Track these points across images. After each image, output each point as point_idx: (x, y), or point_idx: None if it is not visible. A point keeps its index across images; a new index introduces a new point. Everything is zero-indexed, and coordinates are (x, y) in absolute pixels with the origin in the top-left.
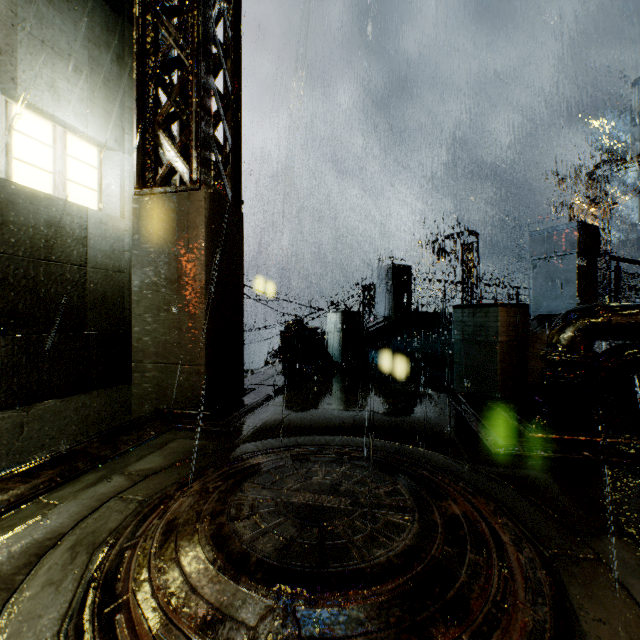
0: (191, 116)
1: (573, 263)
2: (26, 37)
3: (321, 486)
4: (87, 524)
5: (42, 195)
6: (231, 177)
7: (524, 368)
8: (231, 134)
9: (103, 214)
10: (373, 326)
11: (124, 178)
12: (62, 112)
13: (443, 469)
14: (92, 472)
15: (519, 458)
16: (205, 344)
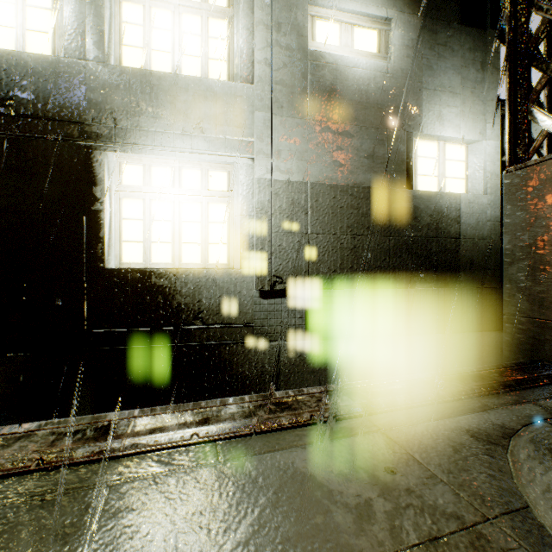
0: None
1: None
2: (425, 93)
3: None
4: (531, 430)
5: (433, 194)
6: None
7: None
8: None
9: (470, 195)
10: None
11: (485, 161)
12: (444, 131)
13: None
14: (505, 394)
15: None
16: None
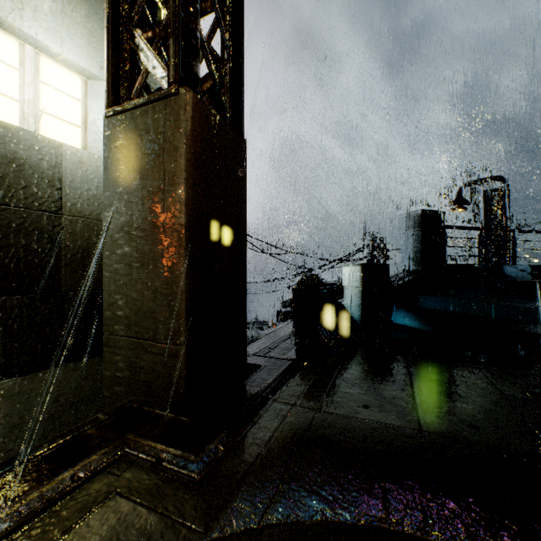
0: None
1: None
2: None
3: None
4: None
5: None
6: (229, 92)
7: None
8: (229, 36)
9: (84, 152)
10: (397, 281)
11: None
12: (26, 23)
13: None
14: None
15: None
16: (185, 315)
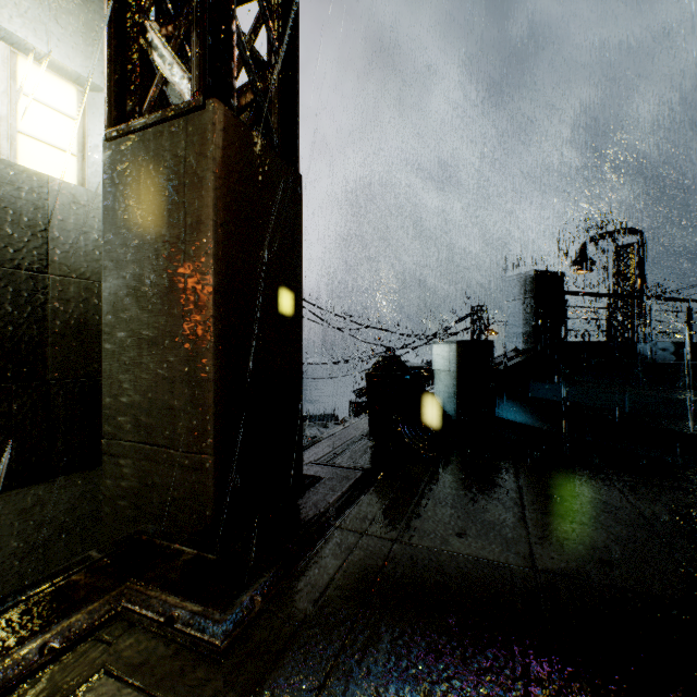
0: None
1: None
2: None
3: None
4: None
5: None
6: (277, 109)
7: None
8: (277, 33)
9: (80, 189)
10: (503, 363)
11: None
12: None
13: None
14: None
15: None
16: (213, 413)
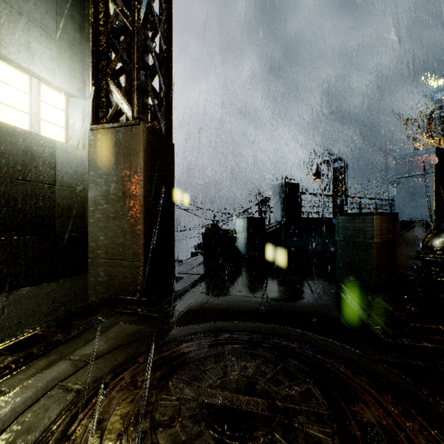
0: (133, 68)
1: (431, 180)
2: (7, 8)
3: (238, 384)
4: (26, 418)
5: (20, 130)
6: (164, 116)
7: (393, 263)
8: (164, 83)
9: (68, 145)
10: (270, 228)
11: (85, 118)
12: (36, 67)
13: (343, 359)
14: (44, 356)
15: (408, 348)
16: (143, 245)
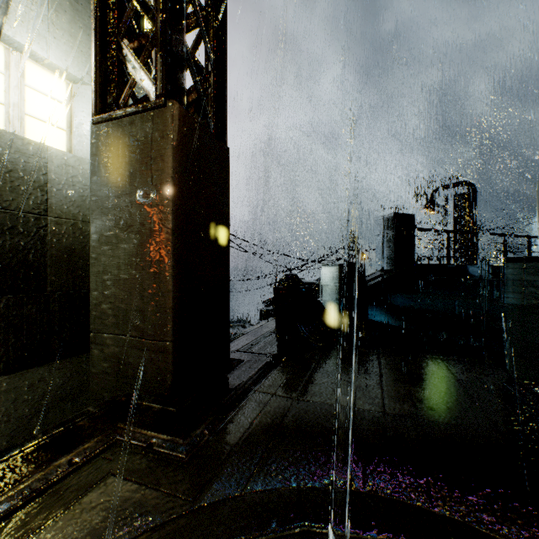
0: (157, 13)
1: None
2: None
3: None
4: None
5: None
6: (213, 102)
7: None
8: (213, 49)
9: (69, 155)
10: (372, 280)
11: None
12: (12, 29)
13: None
14: None
15: None
16: (172, 313)
